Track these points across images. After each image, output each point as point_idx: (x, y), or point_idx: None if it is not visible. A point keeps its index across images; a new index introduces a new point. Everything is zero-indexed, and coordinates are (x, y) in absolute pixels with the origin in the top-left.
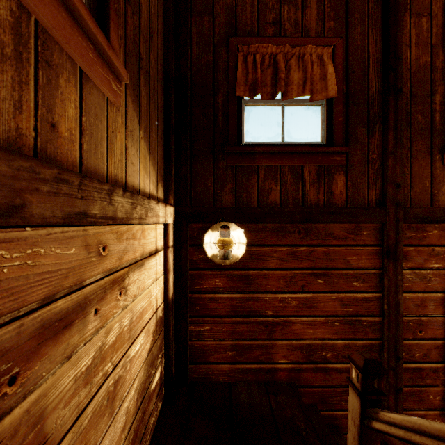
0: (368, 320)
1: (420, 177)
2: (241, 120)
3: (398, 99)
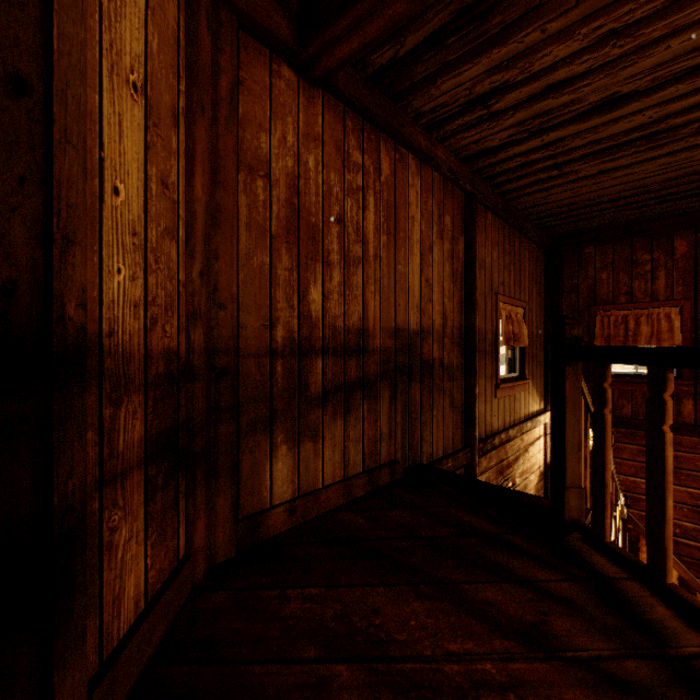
0: None
1: None
2: None
3: None
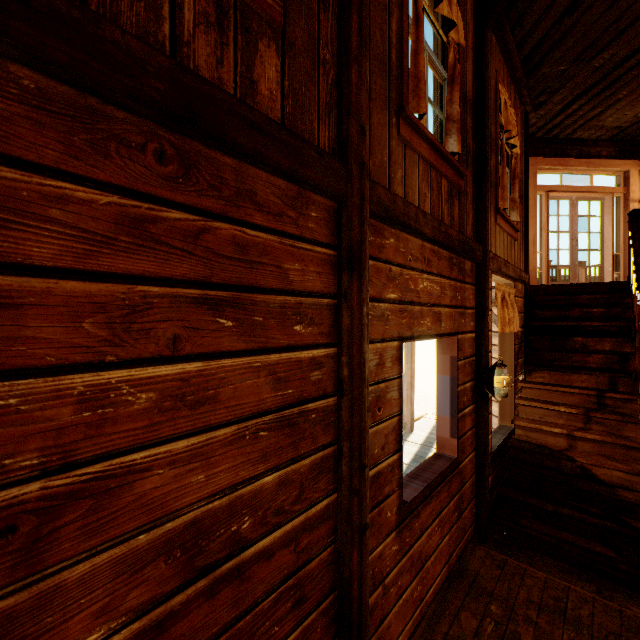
0: (319, 407)
1: (379, 141)
2: None
3: None
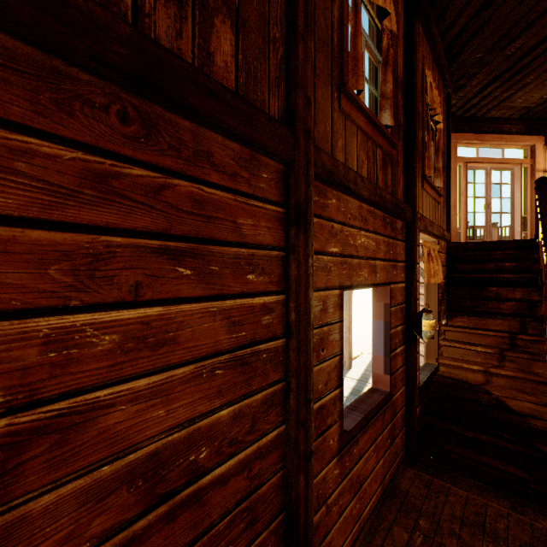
0: (270, 347)
1: (323, 113)
2: None
3: None
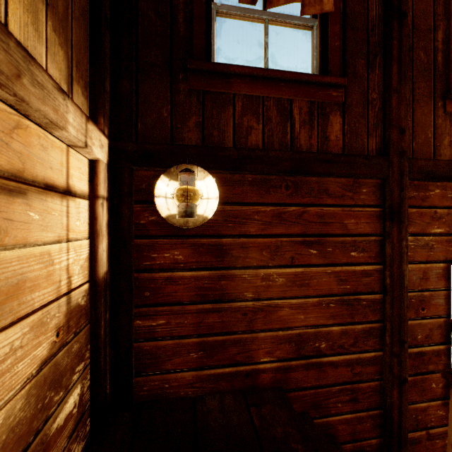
0: (368, 298)
1: (422, 126)
2: (211, 30)
3: (403, 25)
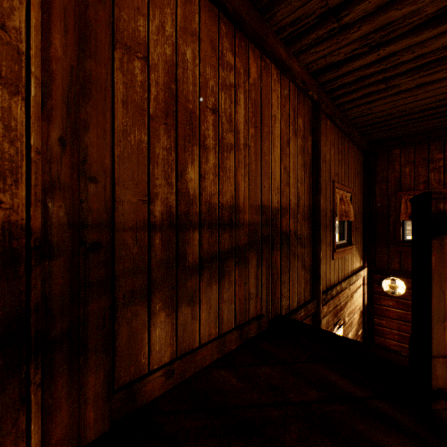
0: None
1: None
2: (404, 229)
3: None
